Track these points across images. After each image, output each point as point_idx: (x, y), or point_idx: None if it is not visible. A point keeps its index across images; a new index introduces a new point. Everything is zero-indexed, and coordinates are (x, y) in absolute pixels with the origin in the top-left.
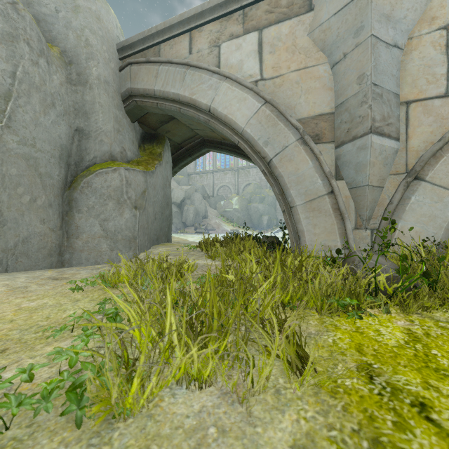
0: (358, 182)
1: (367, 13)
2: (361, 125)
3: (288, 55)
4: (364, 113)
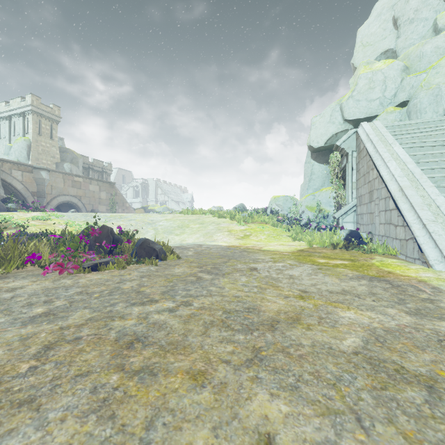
0: (42, 204)
1: (44, 182)
2: (43, 196)
3: (29, 179)
4: (44, 195)
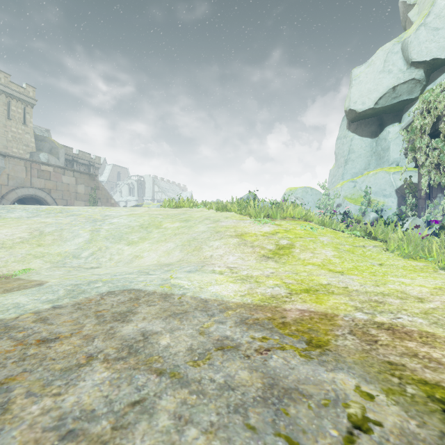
0: None
1: None
2: None
3: None
4: None
